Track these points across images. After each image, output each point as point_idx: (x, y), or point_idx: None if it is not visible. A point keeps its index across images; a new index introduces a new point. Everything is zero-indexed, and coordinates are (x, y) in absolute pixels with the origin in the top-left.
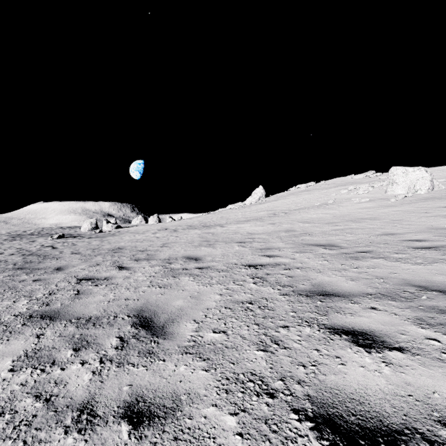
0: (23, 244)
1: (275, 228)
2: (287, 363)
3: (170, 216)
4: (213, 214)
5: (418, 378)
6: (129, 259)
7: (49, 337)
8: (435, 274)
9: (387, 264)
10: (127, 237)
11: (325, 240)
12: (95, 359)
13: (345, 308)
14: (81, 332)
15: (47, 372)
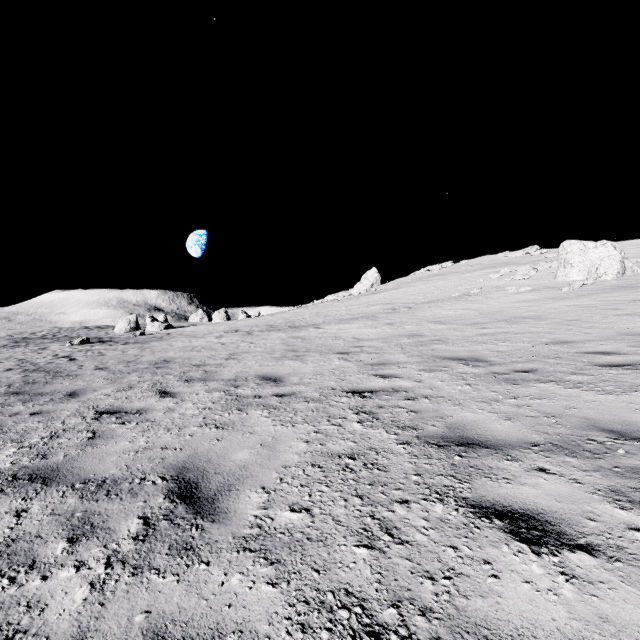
0: (28, 354)
1: (394, 330)
2: (405, 572)
3: (243, 311)
4: (305, 308)
5: (621, 608)
6: (178, 379)
7: (35, 516)
8: (634, 411)
9: (561, 392)
10: (180, 344)
11: (466, 351)
12: (98, 560)
13: (499, 469)
14: (85, 506)
15: (18, 584)
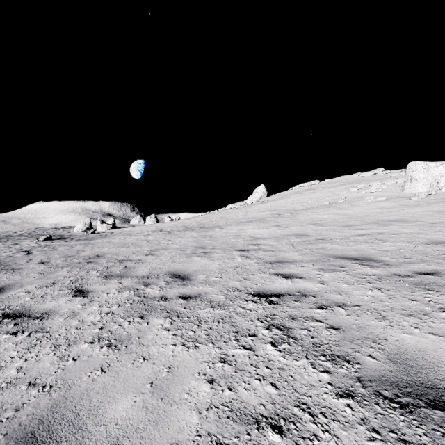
0: (1, 248)
1: (283, 231)
2: None
3: (168, 216)
4: (212, 214)
5: None
6: (98, 275)
7: None
8: None
9: None
10: (116, 240)
11: (353, 250)
12: None
13: None
14: None
15: None
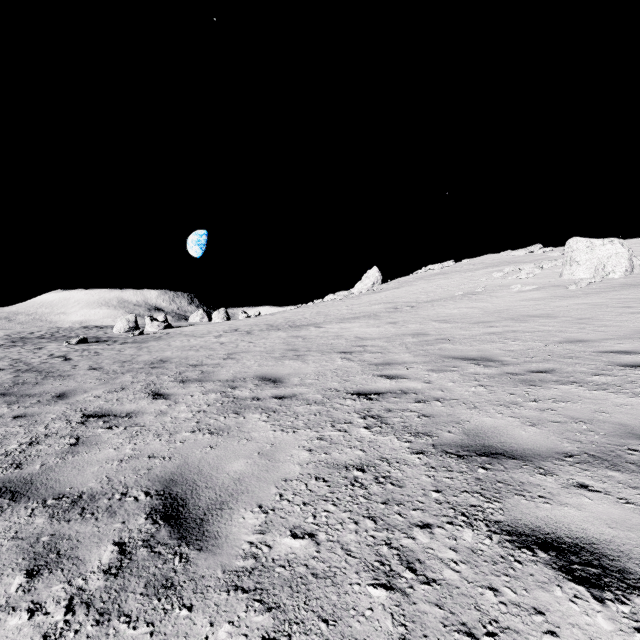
0: (23, 353)
1: (397, 329)
2: (435, 624)
3: (243, 310)
4: (306, 308)
5: None
6: (173, 380)
7: None
8: None
9: (586, 394)
10: (178, 343)
11: (475, 351)
12: (58, 601)
13: (532, 484)
14: (54, 528)
15: None
